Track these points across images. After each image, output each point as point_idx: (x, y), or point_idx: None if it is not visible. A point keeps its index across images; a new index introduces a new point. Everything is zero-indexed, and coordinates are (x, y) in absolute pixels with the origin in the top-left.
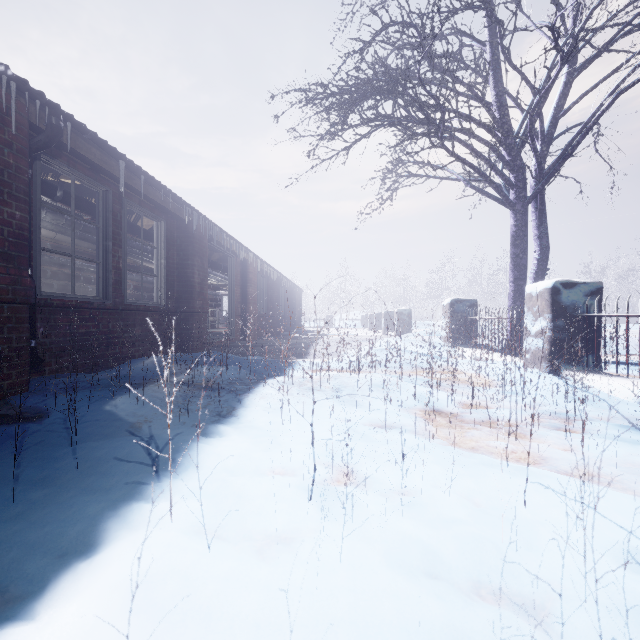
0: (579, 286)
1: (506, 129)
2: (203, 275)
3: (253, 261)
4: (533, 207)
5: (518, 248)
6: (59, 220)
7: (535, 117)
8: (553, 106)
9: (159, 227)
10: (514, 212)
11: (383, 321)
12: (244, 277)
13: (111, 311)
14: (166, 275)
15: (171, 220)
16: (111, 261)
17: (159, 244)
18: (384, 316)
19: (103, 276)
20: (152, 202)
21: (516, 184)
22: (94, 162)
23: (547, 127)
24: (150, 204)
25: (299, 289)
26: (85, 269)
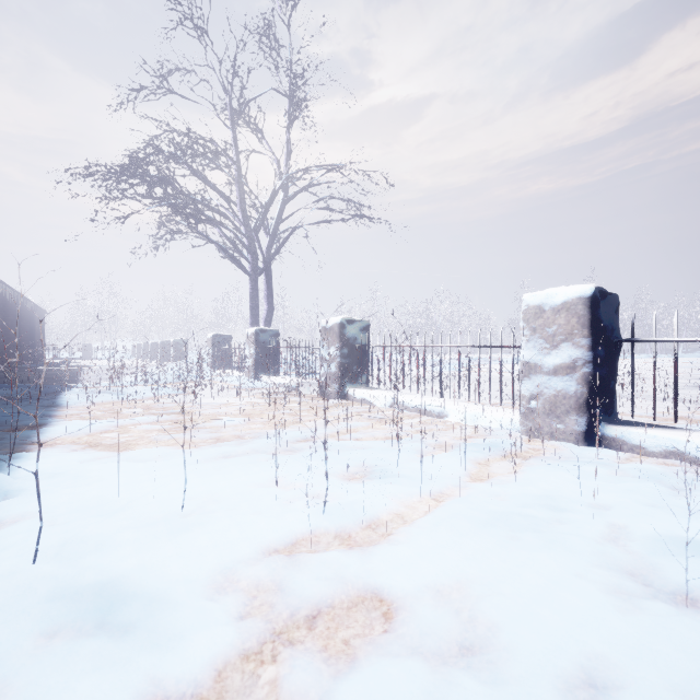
0: (268, 332)
1: (246, 225)
2: None
3: None
4: (265, 277)
5: (254, 303)
6: None
7: (261, 224)
8: (276, 215)
9: None
10: (251, 279)
11: (159, 351)
12: None
13: None
14: None
15: None
16: None
17: None
18: (161, 346)
19: None
20: None
21: (252, 262)
22: None
23: (273, 227)
24: None
25: (42, 311)
26: None
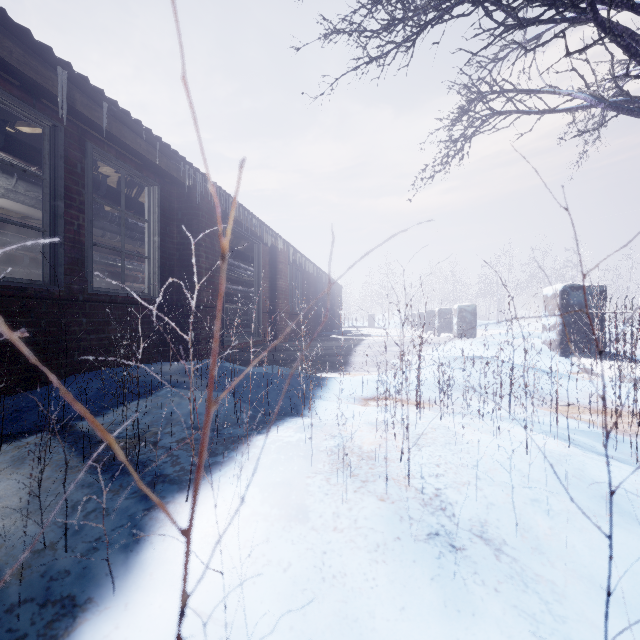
0: None
1: None
2: (213, 259)
3: (284, 249)
4: None
5: None
6: (37, 192)
7: None
8: None
9: (151, 194)
10: None
11: (437, 320)
12: (273, 268)
13: (64, 302)
14: (162, 258)
15: (170, 187)
16: (62, 229)
17: (151, 216)
18: (438, 314)
19: (50, 251)
20: (136, 156)
21: None
22: (10, 64)
23: None
24: (135, 160)
25: (338, 285)
26: (97, 261)
